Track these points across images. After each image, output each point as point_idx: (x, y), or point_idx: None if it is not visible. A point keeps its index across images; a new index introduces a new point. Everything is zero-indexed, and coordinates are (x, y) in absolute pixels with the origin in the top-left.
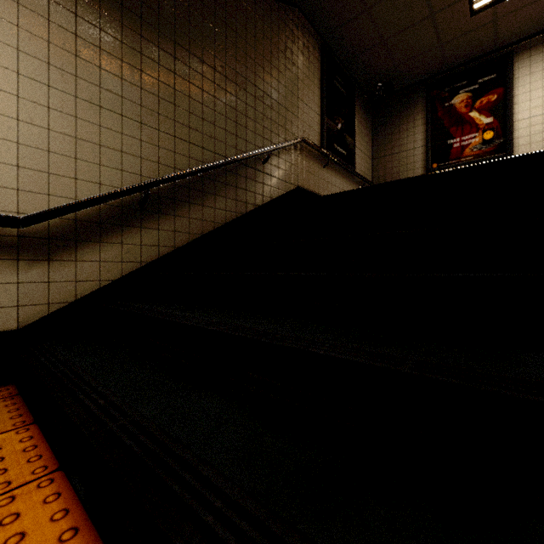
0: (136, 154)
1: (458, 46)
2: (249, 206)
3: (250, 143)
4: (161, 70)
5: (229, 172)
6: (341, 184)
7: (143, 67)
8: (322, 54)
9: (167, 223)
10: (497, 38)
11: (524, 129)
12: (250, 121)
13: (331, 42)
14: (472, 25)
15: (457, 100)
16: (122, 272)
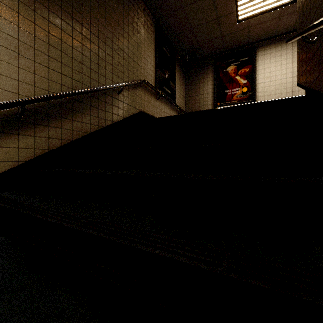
0: (13, 77)
1: (230, 39)
2: (108, 121)
3: (108, 79)
4: (36, 16)
5: (93, 97)
6: (167, 111)
7: (20, 10)
8: (156, 30)
9: (43, 132)
10: (249, 38)
11: (261, 88)
12: (108, 64)
13: (161, 24)
14: (237, 28)
15: (229, 69)
16: (0, 169)
